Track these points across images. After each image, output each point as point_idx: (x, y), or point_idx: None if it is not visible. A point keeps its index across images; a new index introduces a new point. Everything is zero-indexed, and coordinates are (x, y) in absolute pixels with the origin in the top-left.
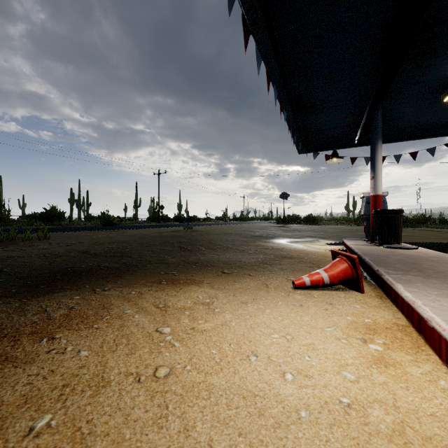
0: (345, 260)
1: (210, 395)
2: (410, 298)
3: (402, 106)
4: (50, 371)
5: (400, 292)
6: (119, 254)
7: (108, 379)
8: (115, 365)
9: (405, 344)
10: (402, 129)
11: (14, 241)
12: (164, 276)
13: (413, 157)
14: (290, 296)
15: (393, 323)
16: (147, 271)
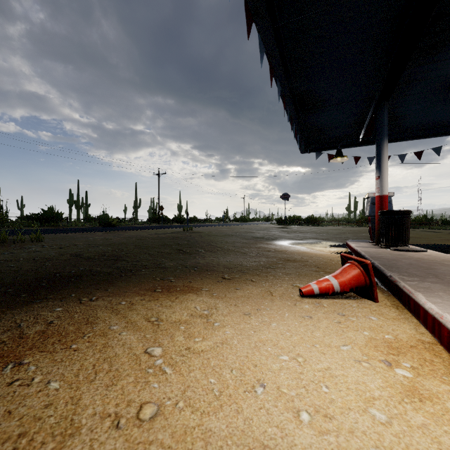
0: (357, 266)
1: (206, 446)
2: (436, 311)
3: (409, 103)
4: (6, 412)
5: (421, 302)
6: (114, 257)
7: (79, 424)
8: (90, 401)
9: (437, 367)
10: (408, 128)
11: (5, 244)
12: (159, 282)
13: (418, 157)
14: (297, 306)
15: (417, 340)
16: (141, 276)
